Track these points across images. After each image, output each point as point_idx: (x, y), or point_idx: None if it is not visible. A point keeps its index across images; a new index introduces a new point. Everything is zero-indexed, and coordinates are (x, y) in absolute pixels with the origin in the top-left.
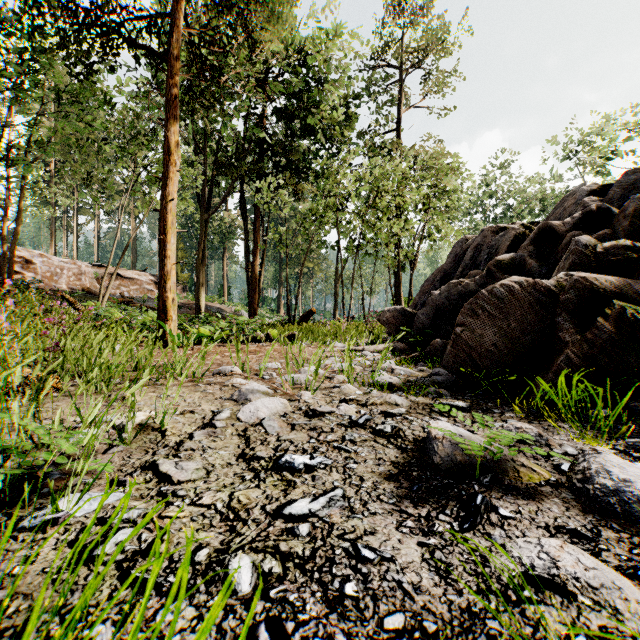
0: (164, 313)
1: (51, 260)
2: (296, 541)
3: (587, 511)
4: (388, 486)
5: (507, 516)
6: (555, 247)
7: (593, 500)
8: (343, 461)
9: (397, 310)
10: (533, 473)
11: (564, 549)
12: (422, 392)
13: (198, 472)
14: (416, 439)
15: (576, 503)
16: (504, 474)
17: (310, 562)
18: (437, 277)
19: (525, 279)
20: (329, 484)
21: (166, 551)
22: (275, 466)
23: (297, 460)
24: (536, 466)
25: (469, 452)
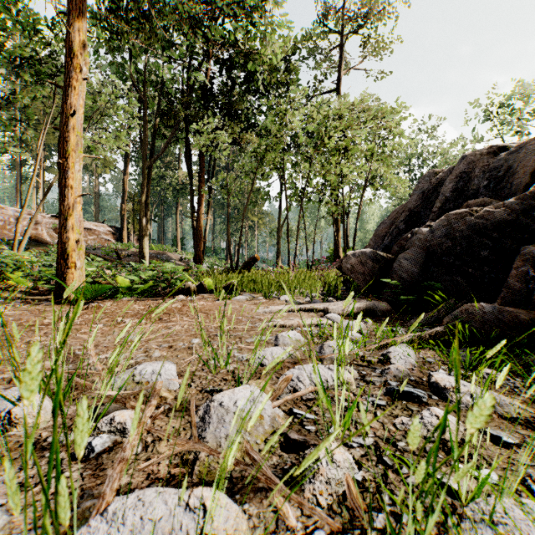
0: (63, 258)
1: (5, 210)
2: None
3: None
4: None
5: None
6: None
7: None
8: None
9: (366, 254)
10: None
11: None
12: None
13: None
14: None
15: None
16: None
17: None
18: (400, 217)
19: None
20: None
21: None
22: None
23: None
24: None
25: None
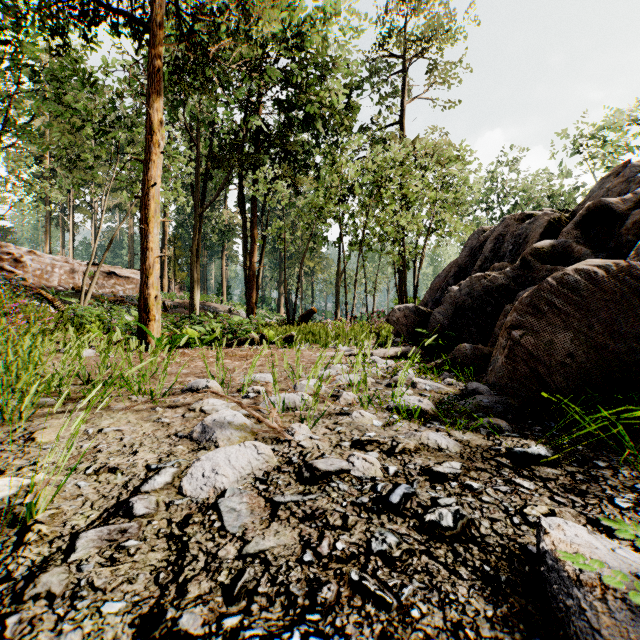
0: (146, 312)
1: (42, 258)
2: None
3: None
4: None
5: None
6: (609, 230)
7: None
8: None
9: (409, 309)
10: None
11: None
12: (472, 426)
13: None
14: (509, 551)
15: None
16: None
17: None
18: (450, 272)
19: (613, 262)
20: None
21: None
22: None
23: None
24: None
25: None
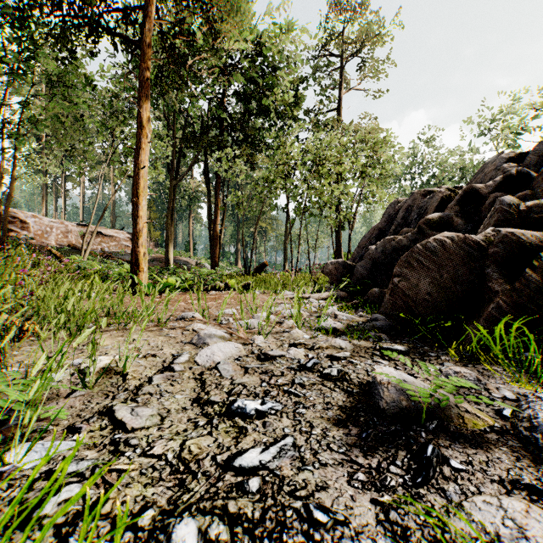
0: (136, 265)
1: (42, 220)
2: (246, 499)
3: (537, 461)
4: (337, 433)
5: (459, 468)
6: (478, 207)
7: (542, 450)
8: (293, 406)
9: (339, 263)
10: (477, 419)
11: (530, 514)
12: (364, 336)
13: (152, 418)
14: (361, 383)
15: (524, 452)
16: (449, 420)
17: (260, 525)
18: (373, 234)
19: (456, 234)
20: (280, 431)
21: (89, 540)
22: (227, 412)
23: (249, 406)
24: (479, 412)
25: (415, 399)
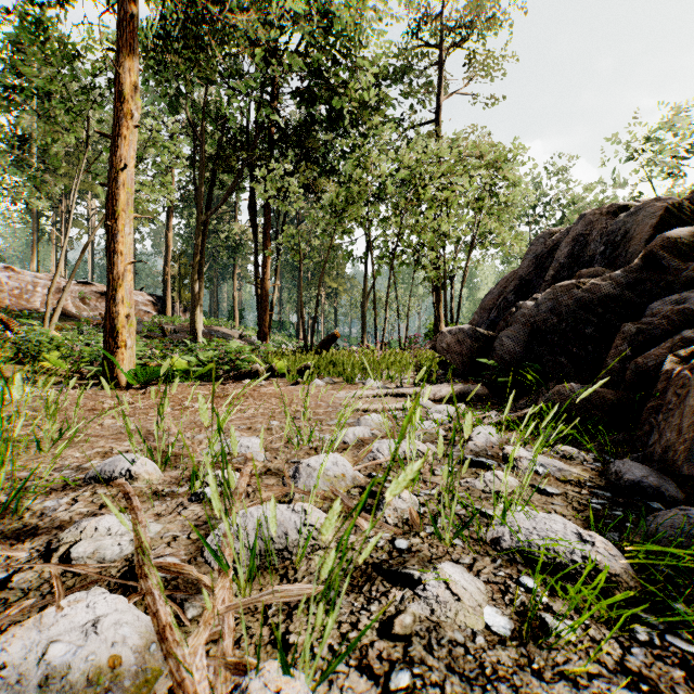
0: (112, 336)
1: (22, 275)
2: None
3: None
4: None
5: None
6: None
7: None
8: None
9: (463, 331)
10: None
11: None
12: None
13: None
14: None
15: None
16: None
17: None
18: (509, 286)
19: None
20: None
21: None
22: None
23: None
24: None
25: None
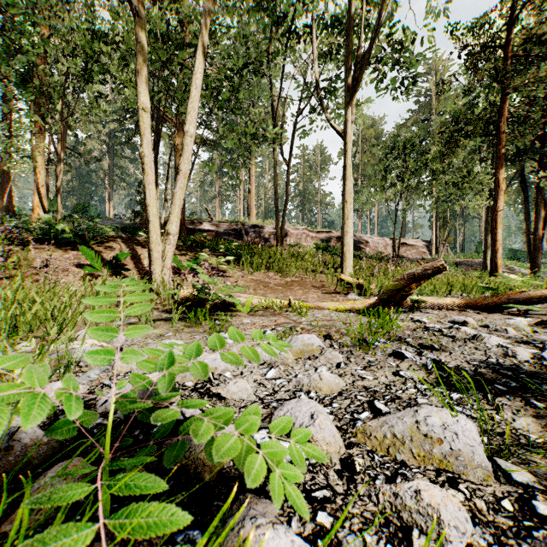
0: (495, 270)
1: (373, 239)
2: None
3: None
4: None
5: None
6: None
7: None
8: None
9: None
10: None
11: None
12: None
13: None
14: None
15: None
16: None
17: None
18: None
19: None
20: None
21: None
22: None
23: None
24: None
25: None
